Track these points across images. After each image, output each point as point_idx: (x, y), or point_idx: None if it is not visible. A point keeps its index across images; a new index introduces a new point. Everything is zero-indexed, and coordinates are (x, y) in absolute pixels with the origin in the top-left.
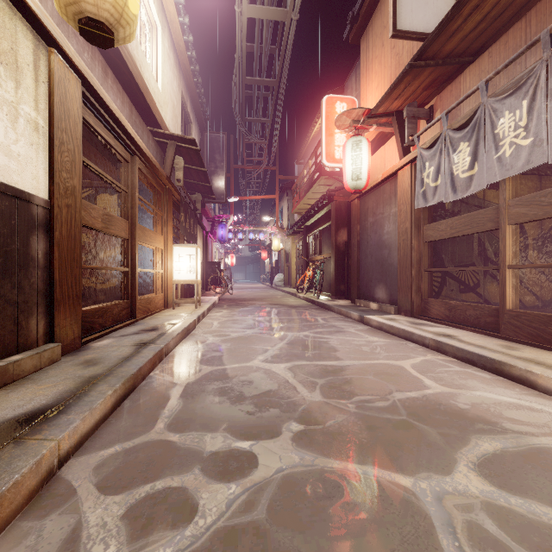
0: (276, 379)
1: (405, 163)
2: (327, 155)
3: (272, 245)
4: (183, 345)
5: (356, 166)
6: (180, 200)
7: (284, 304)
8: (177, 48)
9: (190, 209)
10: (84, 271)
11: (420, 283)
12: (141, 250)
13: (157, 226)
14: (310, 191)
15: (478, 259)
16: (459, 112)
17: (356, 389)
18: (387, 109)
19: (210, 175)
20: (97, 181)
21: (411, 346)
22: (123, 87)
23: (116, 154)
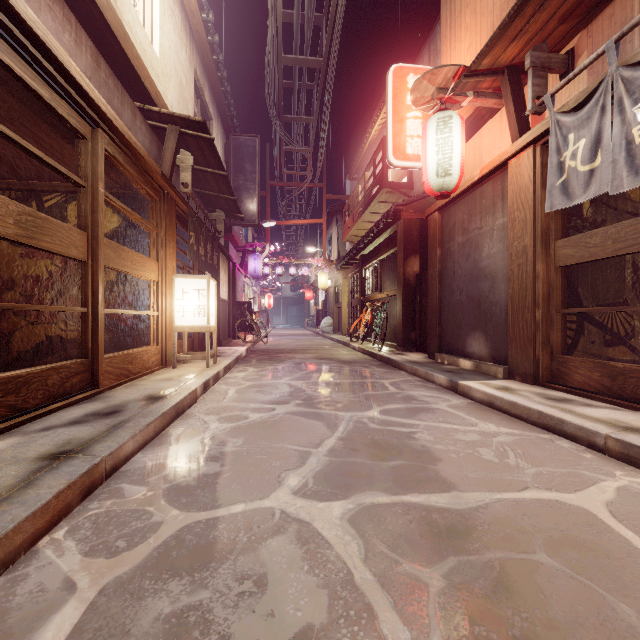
0: (323, 566)
1: (525, 144)
2: (395, 149)
3: (319, 282)
4: (159, 442)
5: (444, 154)
6: (188, 214)
7: (333, 359)
8: (186, 6)
9: (206, 229)
10: (45, 313)
11: (549, 331)
12: (129, 283)
13: (150, 248)
14: (366, 210)
15: (633, 294)
16: (629, 46)
17: (538, 625)
18: (495, 62)
19: (237, 190)
20: (64, 183)
21: (566, 446)
22: (85, 26)
23: (60, 120)
